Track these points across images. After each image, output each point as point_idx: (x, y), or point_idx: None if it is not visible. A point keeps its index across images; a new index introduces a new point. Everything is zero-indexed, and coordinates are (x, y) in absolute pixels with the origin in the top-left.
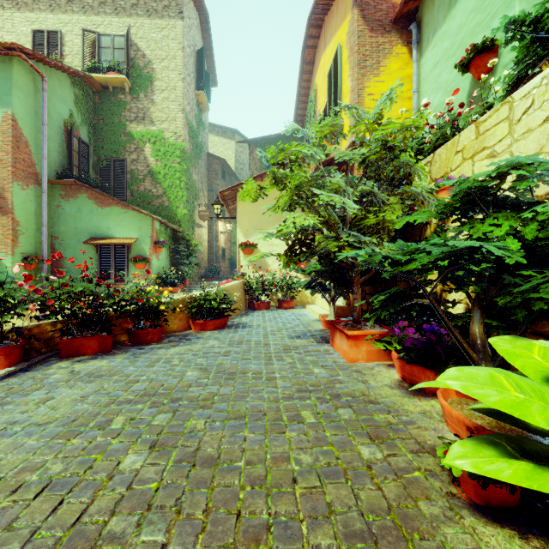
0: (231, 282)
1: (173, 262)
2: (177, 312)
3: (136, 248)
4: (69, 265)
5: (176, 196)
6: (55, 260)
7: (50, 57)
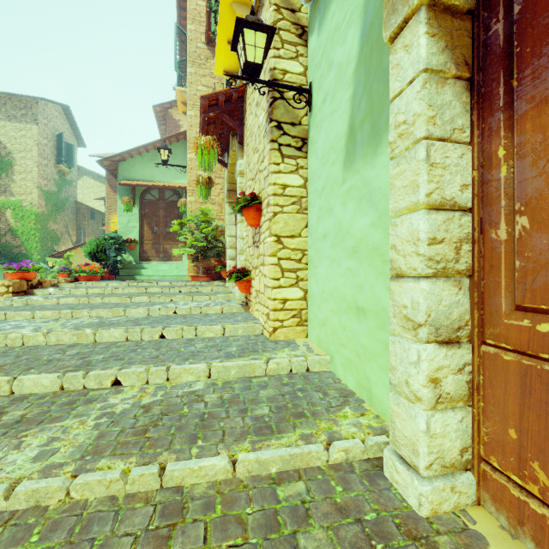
0: None
1: None
2: None
3: None
4: None
5: (32, 246)
6: None
7: None
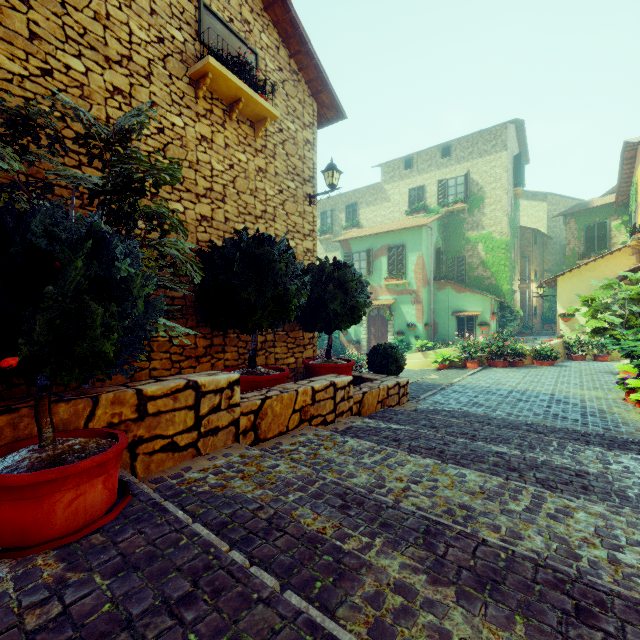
0: (553, 341)
1: (499, 324)
2: (527, 356)
3: (480, 317)
4: (440, 327)
5: (501, 276)
6: (433, 324)
7: (420, 204)
